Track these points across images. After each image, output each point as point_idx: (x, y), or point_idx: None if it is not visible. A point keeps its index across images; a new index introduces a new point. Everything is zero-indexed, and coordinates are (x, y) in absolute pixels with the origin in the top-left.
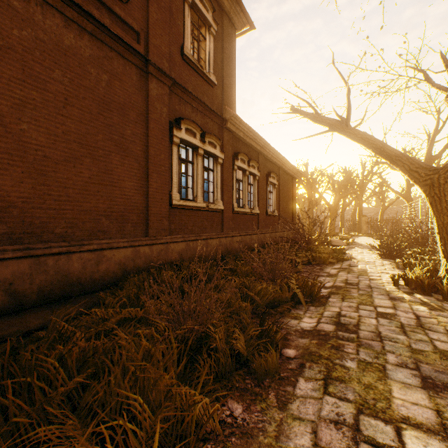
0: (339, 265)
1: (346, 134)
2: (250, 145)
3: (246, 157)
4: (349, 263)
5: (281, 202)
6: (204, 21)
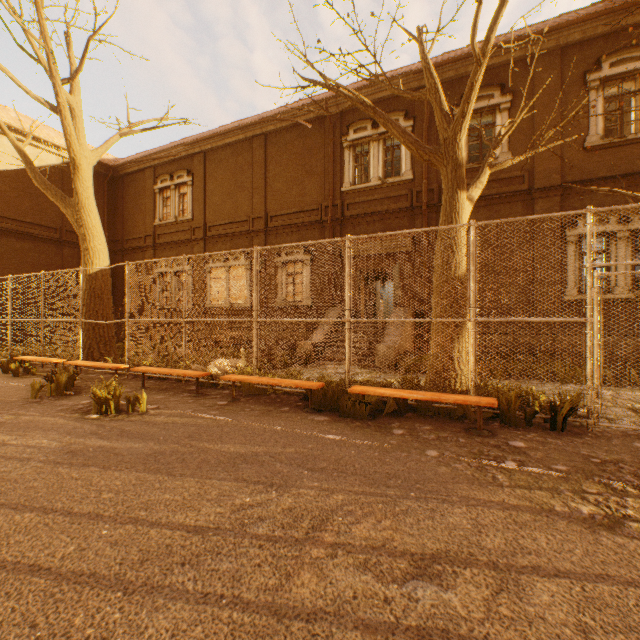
0: None
1: None
2: None
3: None
4: None
5: None
6: (633, 73)
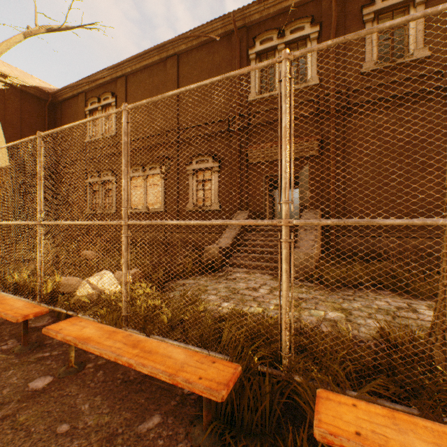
0: None
1: None
2: None
3: None
4: None
5: None
6: None
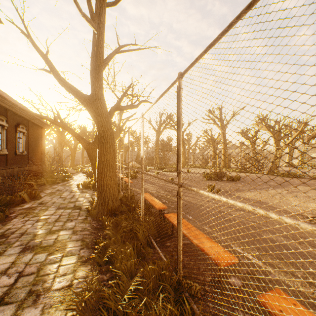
0: (62, 183)
1: (55, 124)
2: None
3: None
4: (68, 182)
5: (30, 145)
6: None
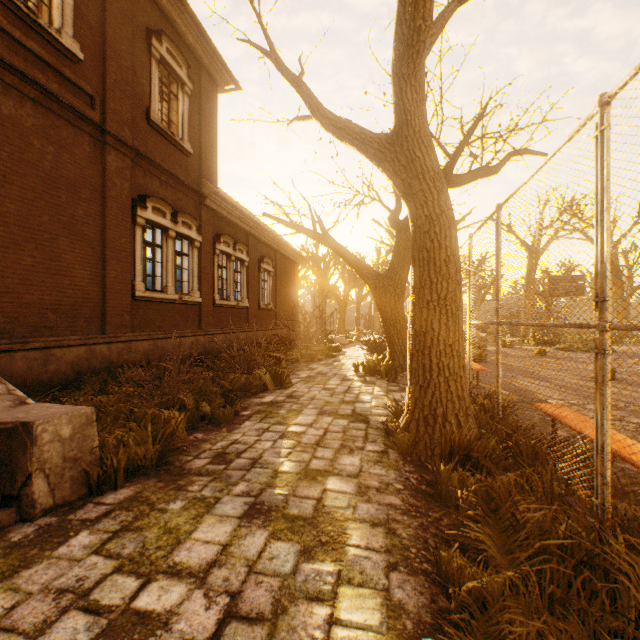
0: (326, 361)
1: (315, 239)
2: (237, 225)
3: (232, 240)
4: (336, 359)
5: (278, 293)
6: (176, 77)
